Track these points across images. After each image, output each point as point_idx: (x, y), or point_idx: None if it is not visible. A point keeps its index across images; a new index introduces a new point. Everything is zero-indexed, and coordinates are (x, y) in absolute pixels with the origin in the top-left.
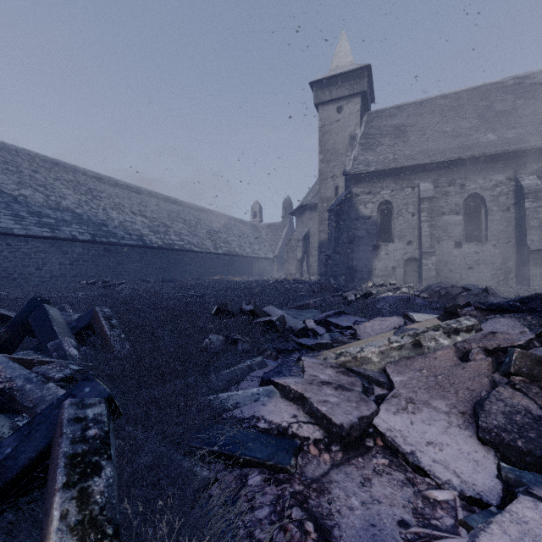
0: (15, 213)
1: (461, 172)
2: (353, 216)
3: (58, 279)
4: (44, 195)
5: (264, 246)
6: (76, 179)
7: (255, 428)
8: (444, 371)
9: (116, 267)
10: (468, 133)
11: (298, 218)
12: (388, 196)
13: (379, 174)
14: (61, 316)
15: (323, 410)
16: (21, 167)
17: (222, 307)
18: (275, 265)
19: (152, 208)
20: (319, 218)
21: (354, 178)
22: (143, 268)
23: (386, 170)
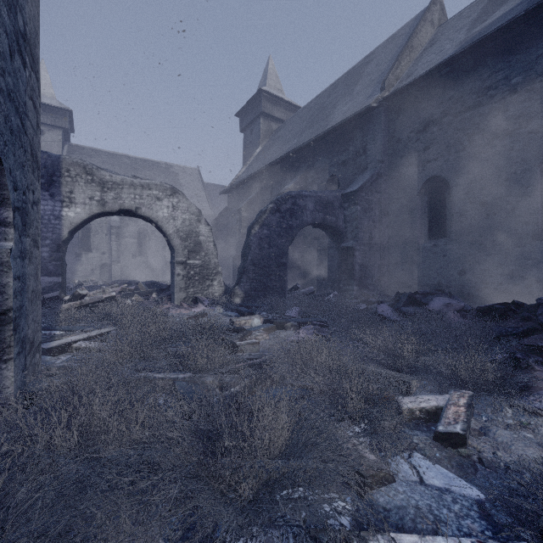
0: None
1: None
2: None
3: None
4: None
5: None
6: None
7: None
8: None
9: None
10: None
11: None
12: None
13: None
14: None
15: None
16: None
17: None
18: None
19: None
20: None
21: None
22: None
23: None
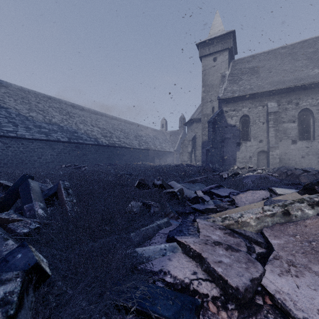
0: (26, 126)
1: (296, 95)
2: (224, 125)
3: (49, 163)
4: (43, 116)
5: (168, 144)
6: (61, 106)
7: (162, 281)
8: (316, 237)
9: (82, 157)
10: (301, 69)
11: (189, 127)
12: (246, 111)
13: (241, 98)
14: (38, 187)
15: (219, 271)
16: (31, 100)
17: (141, 182)
18: (175, 156)
19: (103, 123)
20: (202, 126)
21: (224, 101)
22: (97, 158)
23: (245, 95)
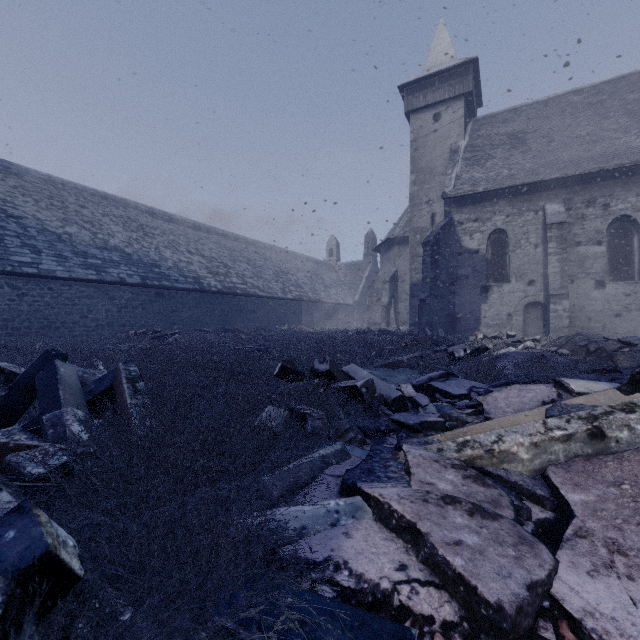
0: (58, 254)
1: (603, 188)
2: (455, 250)
3: (104, 328)
4: (91, 232)
5: (342, 290)
6: (127, 214)
7: (332, 584)
8: None
9: (169, 314)
10: (614, 136)
11: (384, 254)
12: (501, 222)
13: (490, 195)
14: (76, 376)
15: (458, 565)
16: (67, 202)
17: (287, 366)
18: (355, 313)
19: (210, 246)
20: (411, 253)
21: (456, 201)
22: (200, 316)
23: (499, 190)
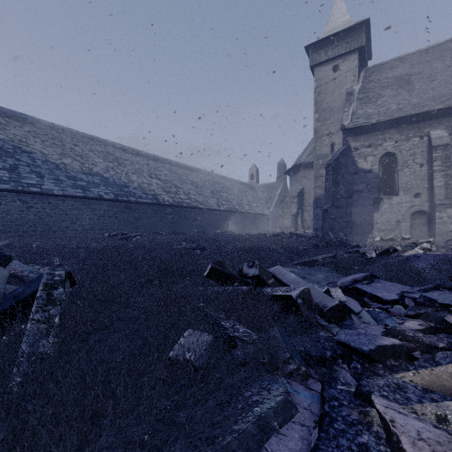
0: (56, 178)
1: None
2: (352, 170)
3: (88, 231)
4: (80, 163)
5: (260, 204)
6: (106, 150)
7: None
8: None
9: (135, 221)
10: None
11: (292, 176)
12: (391, 147)
13: (381, 125)
14: (3, 279)
15: None
16: (65, 141)
17: (217, 268)
18: (270, 220)
19: (165, 173)
20: (315, 174)
21: (353, 132)
22: (157, 223)
23: (389, 121)
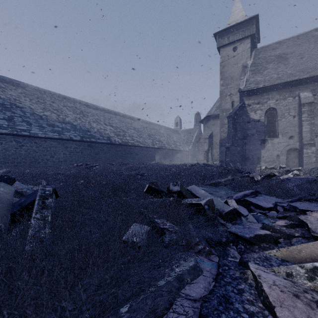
0: (40, 125)
1: None
2: (246, 120)
3: (62, 162)
4: (56, 115)
5: (183, 143)
6: (75, 106)
7: None
8: None
9: (95, 156)
10: None
11: (205, 124)
12: (273, 104)
13: (266, 89)
14: (12, 193)
15: None
16: (46, 100)
17: (152, 186)
18: (190, 155)
19: (116, 121)
20: (220, 123)
21: (246, 93)
22: (110, 157)
23: (272, 86)
